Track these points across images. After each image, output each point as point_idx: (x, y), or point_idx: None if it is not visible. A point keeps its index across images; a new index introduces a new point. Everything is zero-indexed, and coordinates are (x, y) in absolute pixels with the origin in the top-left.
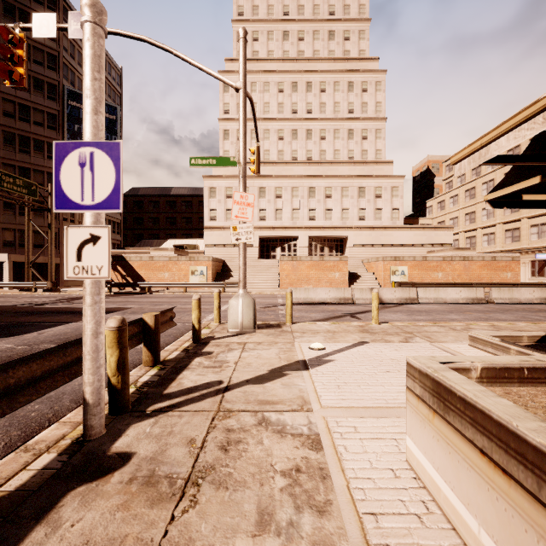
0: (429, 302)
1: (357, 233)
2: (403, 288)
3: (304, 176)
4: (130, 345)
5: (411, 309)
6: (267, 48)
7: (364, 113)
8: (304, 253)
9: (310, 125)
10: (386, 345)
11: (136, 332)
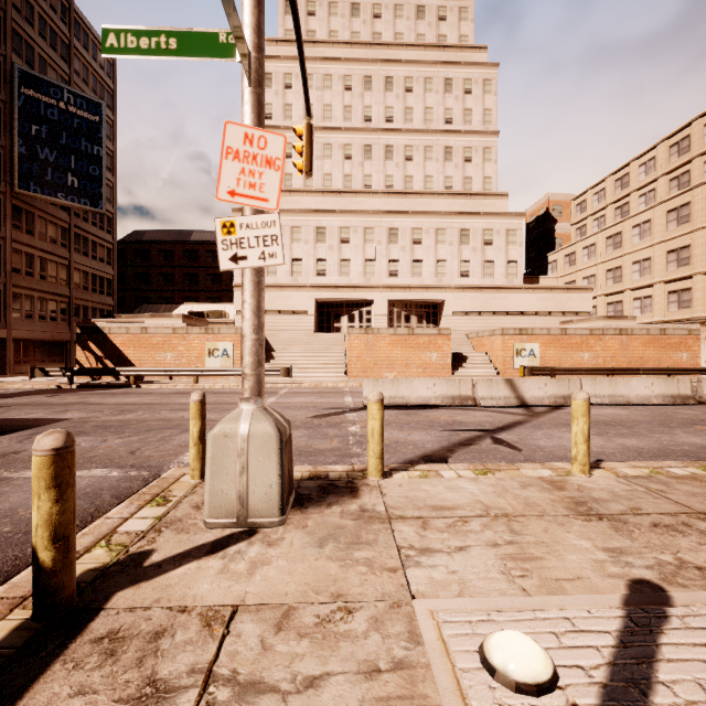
0: (602, 402)
1: (459, 295)
2: (558, 379)
3: (383, 211)
4: None
5: None
6: (328, 26)
7: (467, 125)
8: (381, 324)
9: (391, 140)
10: None
11: None
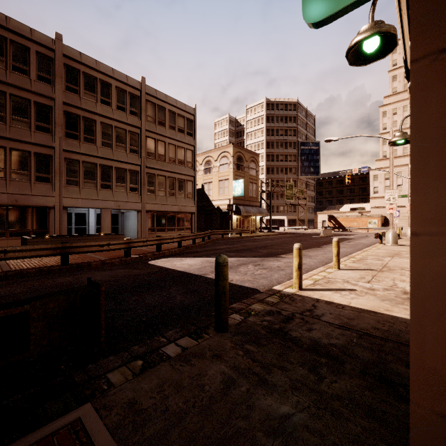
0: None
1: None
2: None
3: None
4: None
5: None
6: None
7: None
8: None
9: None
10: None
11: None
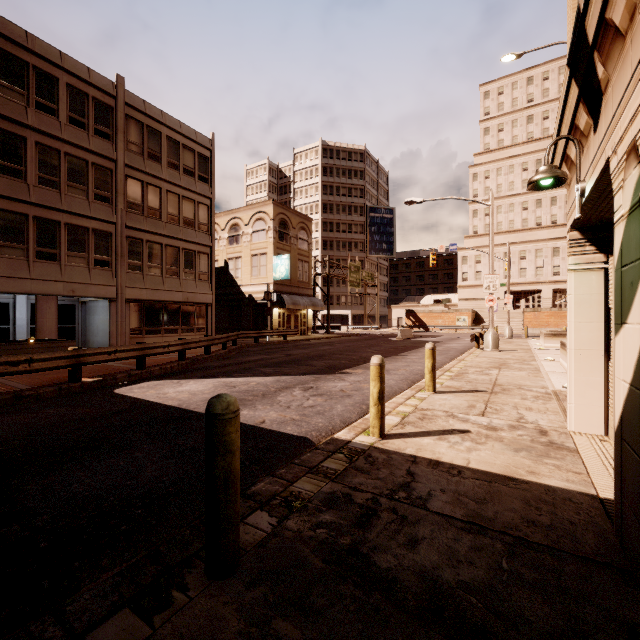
0: None
1: None
2: None
3: (548, 239)
4: None
5: None
6: (511, 134)
7: None
8: (547, 304)
9: (555, 193)
10: None
11: None
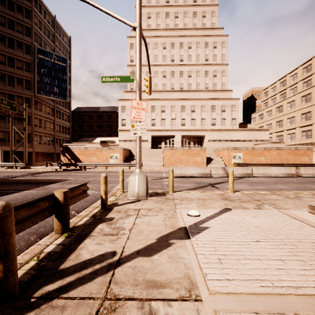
0: (260, 176)
1: (211, 133)
2: (243, 167)
3: (179, 99)
4: (40, 217)
5: (250, 181)
6: (156, 22)
7: (215, 61)
8: (178, 145)
9: (182, 69)
10: (245, 212)
11: (48, 206)
